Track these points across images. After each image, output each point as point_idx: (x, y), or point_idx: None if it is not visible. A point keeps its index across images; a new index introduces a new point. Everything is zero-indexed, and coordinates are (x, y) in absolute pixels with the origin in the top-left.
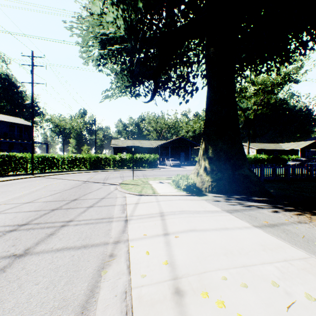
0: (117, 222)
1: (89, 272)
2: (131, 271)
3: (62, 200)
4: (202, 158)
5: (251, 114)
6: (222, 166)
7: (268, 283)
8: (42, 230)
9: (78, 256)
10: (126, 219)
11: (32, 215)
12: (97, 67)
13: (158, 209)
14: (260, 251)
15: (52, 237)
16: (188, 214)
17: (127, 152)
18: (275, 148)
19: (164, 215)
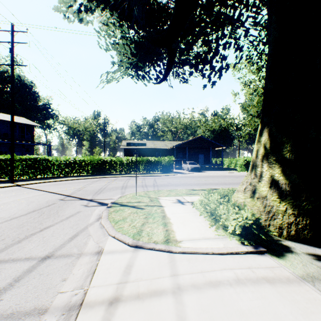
0: None
1: None
2: None
3: None
4: (265, 163)
5: None
6: None
7: None
8: None
9: None
10: None
11: None
12: (75, 15)
13: None
14: None
15: None
16: None
17: (139, 154)
18: None
19: None
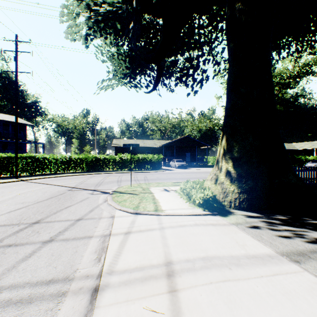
0: (73, 301)
1: None
2: None
3: (15, 224)
4: (223, 159)
5: None
6: (254, 170)
7: None
8: None
9: None
10: (96, 285)
11: None
12: (83, 42)
13: (163, 250)
14: None
15: None
16: (221, 270)
17: (129, 152)
18: (288, 148)
19: (174, 271)
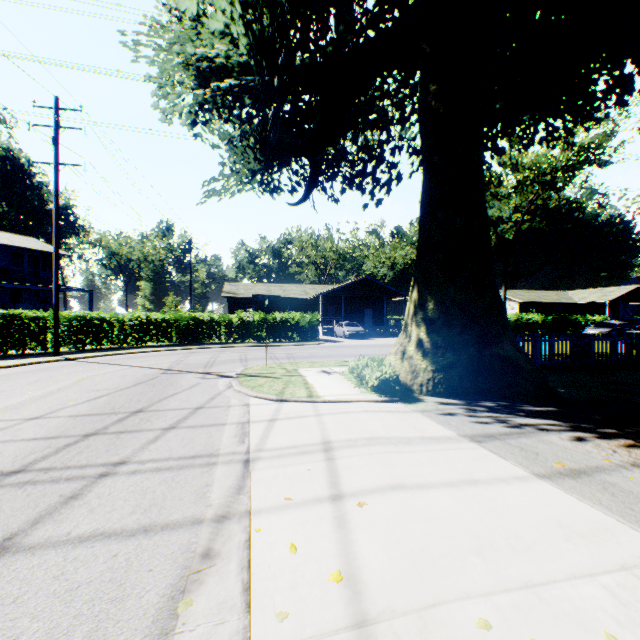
0: (227, 467)
1: (149, 603)
2: (252, 600)
3: (110, 413)
4: (413, 322)
5: (510, 230)
6: (456, 337)
7: (595, 636)
8: (53, 487)
9: (128, 557)
10: (246, 458)
11: (38, 447)
12: (189, 128)
13: (320, 433)
14: (560, 542)
15: (73, 505)
16: (385, 446)
17: (256, 308)
18: (558, 300)
19: (333, 447)
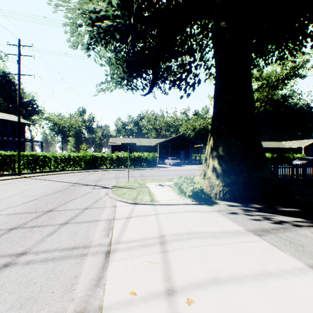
0: (93, 258)
1: None
2: None
3: (32, 212)
4: (210, 157)
5: None
6: (236, 166)
7: None
8: None
9: None
10: (108, 250)
11: None
12: (85, 51)
13: (157, 228)
14: None
15: None
16: (200, 240)
17: (125, 150)
18: (278, 146)
19: (166, 241)
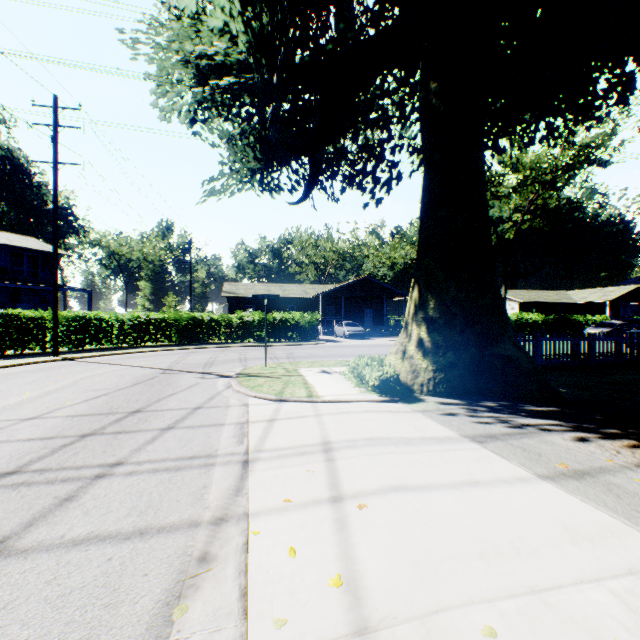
0: (225, 468)
1: (143, 609)
2: (250, 606)
3: (108, 413)
4: (414, 321)
5: (510, 230)
6: (457, 337)
7: None
8: (48, 489)
9: (122, 561)
10: (245, 459)
11: (34, 448)
12: (188, 126)
13: (319, 433)
14: (565, 545)
15: (68, 507)
16: (386, 447)
17: (256, 308)
18: (558, 300)
19: (333, 448)
